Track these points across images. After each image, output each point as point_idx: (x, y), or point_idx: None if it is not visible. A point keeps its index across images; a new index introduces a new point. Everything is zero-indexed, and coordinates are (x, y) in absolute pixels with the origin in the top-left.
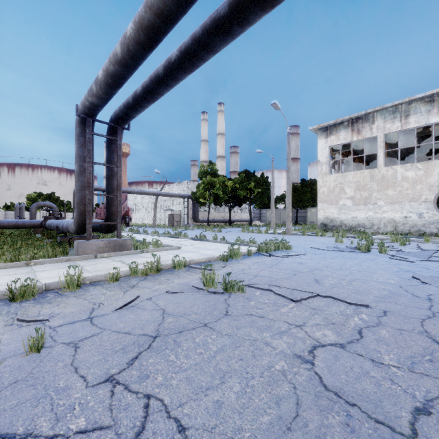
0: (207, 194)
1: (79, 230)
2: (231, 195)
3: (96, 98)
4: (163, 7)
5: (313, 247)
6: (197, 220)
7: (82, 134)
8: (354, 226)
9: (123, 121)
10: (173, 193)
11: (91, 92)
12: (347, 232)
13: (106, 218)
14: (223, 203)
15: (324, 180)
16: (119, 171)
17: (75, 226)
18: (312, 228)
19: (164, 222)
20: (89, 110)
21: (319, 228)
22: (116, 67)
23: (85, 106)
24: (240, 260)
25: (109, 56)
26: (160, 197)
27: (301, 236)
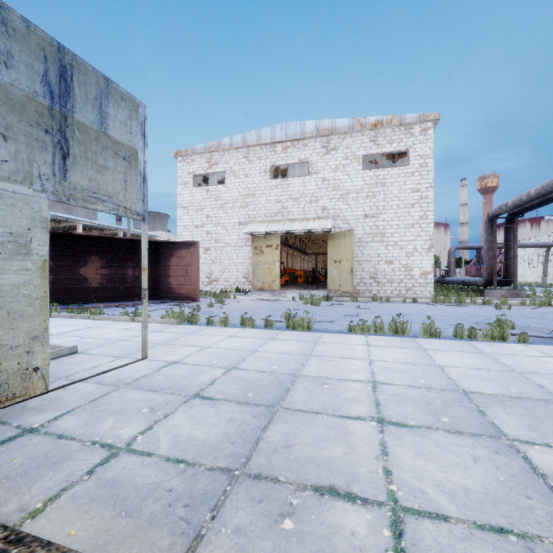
0: None
1: (486, 284)
2: None
3: (504, 212)
4: (552, 190)
5: None
6: None
7: (489, 227)
8: None
9: (519, 215)
10: None
11: (501, 209)
12: None
13: (504, 276)
14: None
15: None
16: (515, 246)
17: (483, 281)
18: None
19: None
20: (496, 215)
21: None
22: (522, 203)
23: (494, 214)
24: None
25: (517, 198)
26: None
27: None
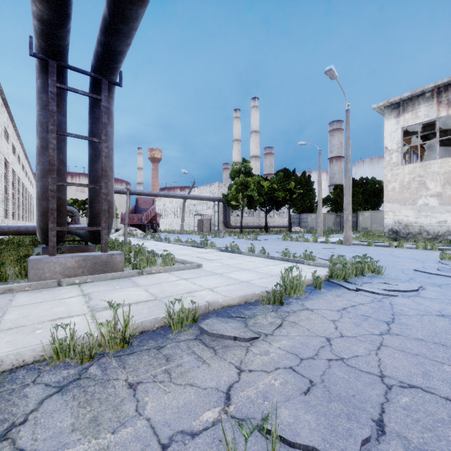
0: (240, 196)
1: (45, 240)
2: (267, 197)
3: (40, 1)
4: None
5: (419, 271)
6: (229, 226)
7: (45, 88)
8: (442, 234)
9: (107, 66)
10: (202, 196)
11: None
12: (430, 241)
13: (89, 221)
14: (259, 206)
15: (394, 172)
16: (103, 148)
17: (38, 233)
18: (372, 235)
19: (193, 228)
20: (45, 41)
21: (387, 235)
22: None
23: (37, 33)
24: (305, 300)
25: None
26: (189, 201)
27: (368, 248)
